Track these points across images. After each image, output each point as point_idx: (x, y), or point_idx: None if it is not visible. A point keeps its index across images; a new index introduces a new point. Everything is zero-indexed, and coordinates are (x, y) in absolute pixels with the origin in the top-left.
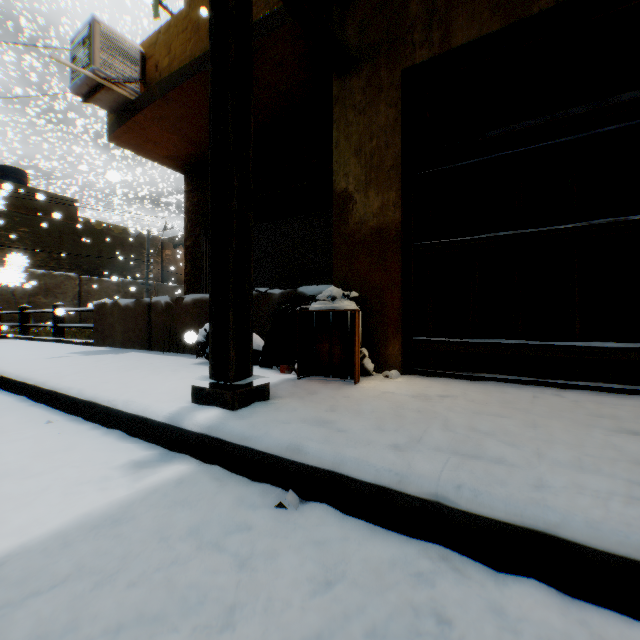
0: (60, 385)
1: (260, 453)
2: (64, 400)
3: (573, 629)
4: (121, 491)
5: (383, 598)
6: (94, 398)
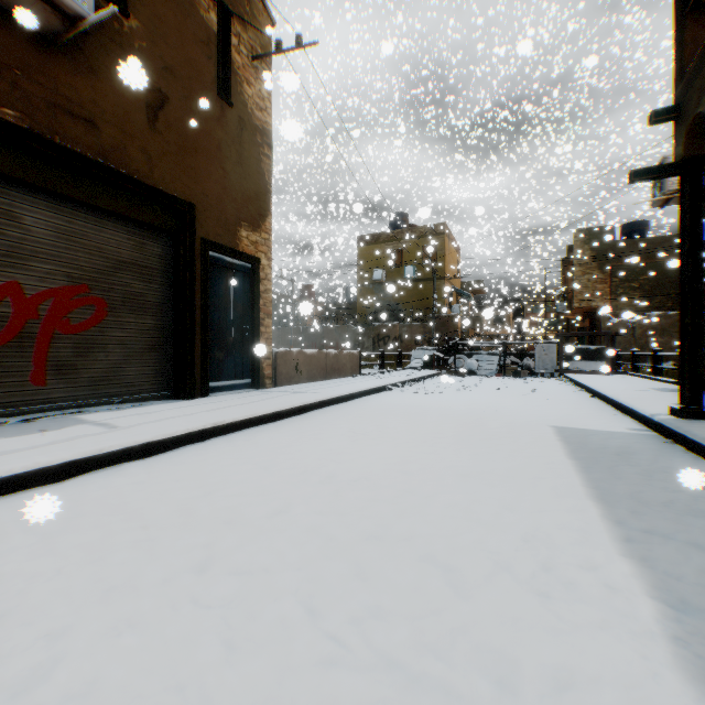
0: (621, 400)
1: (669, 429)
2: (622, 407)
3: (697, 466)
4: (620, 430)
5: (659, 452)
6: (630, 407)
